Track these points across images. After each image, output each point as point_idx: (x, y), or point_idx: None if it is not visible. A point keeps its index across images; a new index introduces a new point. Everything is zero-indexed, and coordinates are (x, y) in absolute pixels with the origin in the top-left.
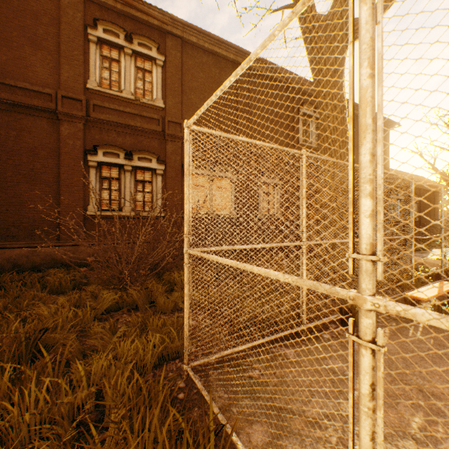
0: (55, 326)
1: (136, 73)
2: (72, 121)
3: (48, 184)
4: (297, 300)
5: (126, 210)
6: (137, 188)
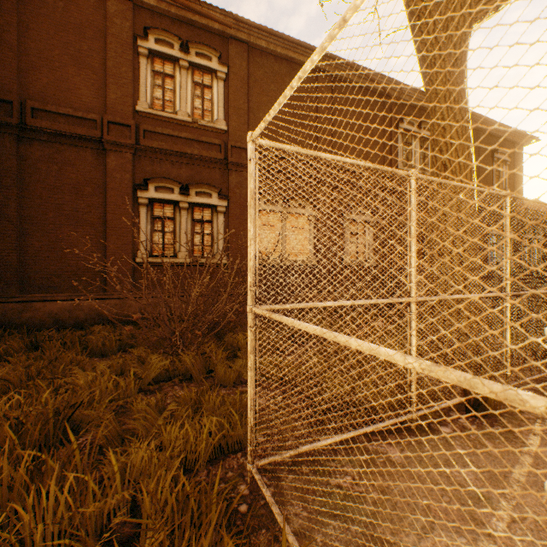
0: (91, 399)
1: (193, 89)
2: (120, 150)
3: (92, 226)
4: (432, 402)
5: (182, 256)
6: (194, 229)
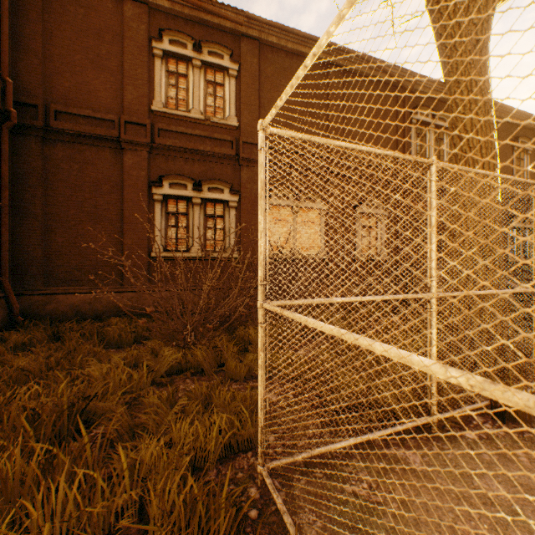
0: (105, 391)
1: (206, 88)
2: (136, 149)
3: (111, 222)
4: (485, 429)
5: (195, 251)
6: (206, 224)
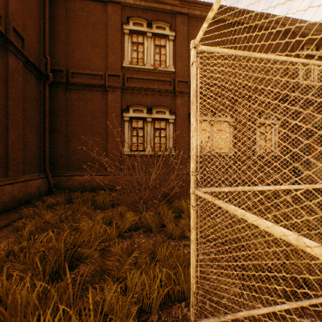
0: (89, 240)
1: (154, 49)
2: (114, 90)
3: (100, 134)
4: None
5: (148, 150)
6: (155, 134)
